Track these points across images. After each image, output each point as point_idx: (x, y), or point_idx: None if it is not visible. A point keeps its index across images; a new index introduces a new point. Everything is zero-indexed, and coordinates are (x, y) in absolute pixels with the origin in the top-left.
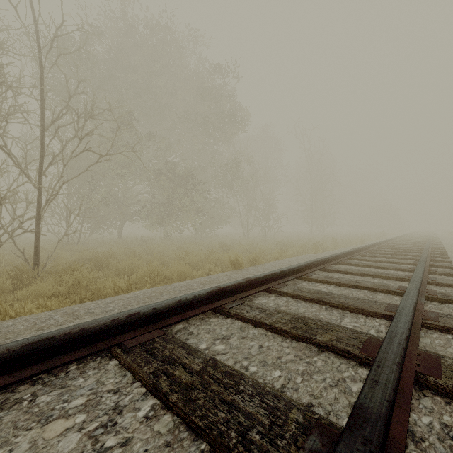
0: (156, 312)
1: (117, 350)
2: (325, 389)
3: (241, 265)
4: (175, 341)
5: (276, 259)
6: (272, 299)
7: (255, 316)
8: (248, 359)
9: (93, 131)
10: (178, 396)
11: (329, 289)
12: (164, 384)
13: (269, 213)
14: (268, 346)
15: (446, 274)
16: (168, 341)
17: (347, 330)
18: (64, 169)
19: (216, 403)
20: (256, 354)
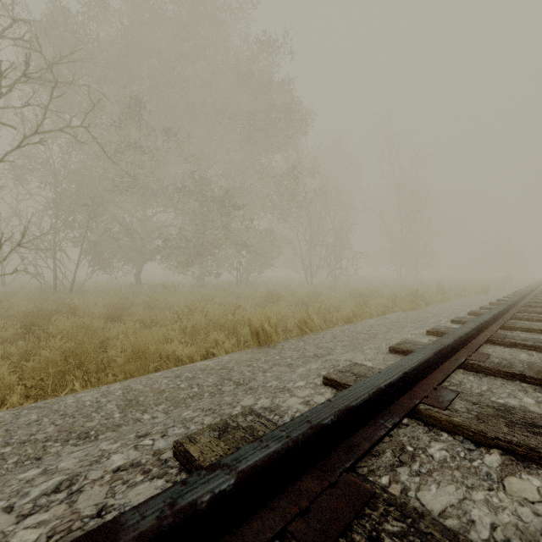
0: None
1: None
2: None
3: (269, 338)
4: None
5: (346, 321)
6: None
7: None
8: None
9: None
10: None
11: None
12: None
13: (341, 250)
14: None
15: None
16: None
17: None
18: None
19: None
20: None
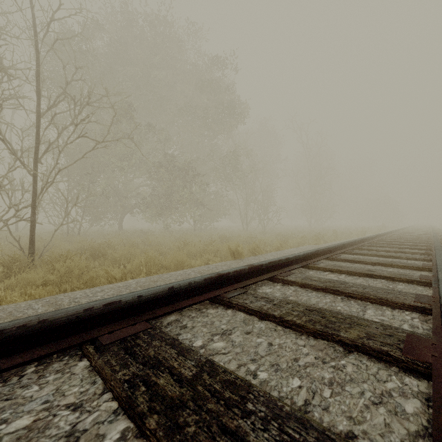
0: (141, 301)
1: (88, 348)
2: (367, 408)
3: (241, 255)
4: (163, 337)
5: (277, 249)
6: (277, 288)
7: (260, 307)
8: (255, 361)
9: (88, 116)
10: (159, 420)
11: (340, 278)
12: (141, 399)
13: (268, 206)
14: (280, 344)
15: None
16: (154, 336)
17: (376, 324)
18: (59, 156)
19: (214, 432)
20: (265, 355)
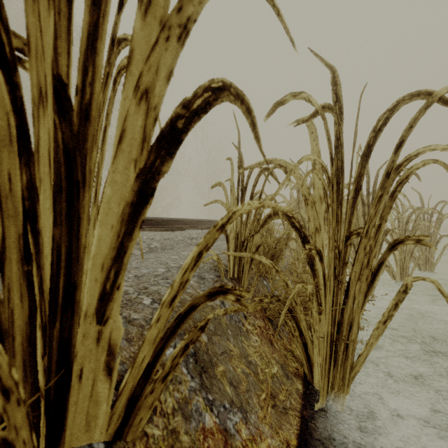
0: None
1: None
2: None
3: None
4: None
5: None
6: None
7: None
8: None
9: None
10: None
11: None
12: None
13: (154, 201)
14: None
15: (196, 229)
16: None
17: None
18: None
19: None
20: None
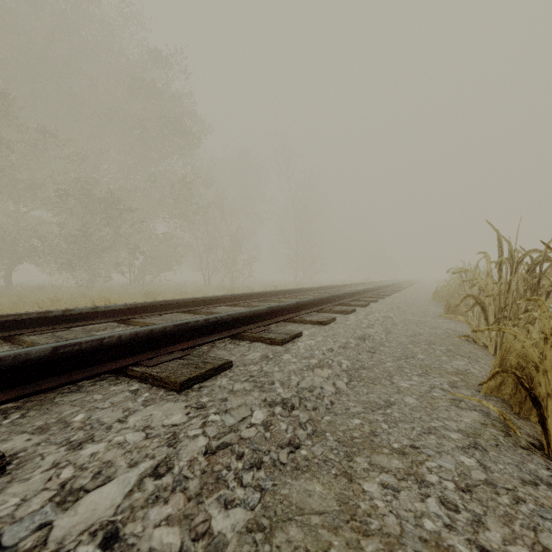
0: None
1: None
2: None
3: None
4: None
5: None
6: None
7: None
8: None
9: None
10: None
11: None
12: None
13: (236, 254)
14: None
15: (338, 312)
16: None
17: None
18: None
19: None
20: None
